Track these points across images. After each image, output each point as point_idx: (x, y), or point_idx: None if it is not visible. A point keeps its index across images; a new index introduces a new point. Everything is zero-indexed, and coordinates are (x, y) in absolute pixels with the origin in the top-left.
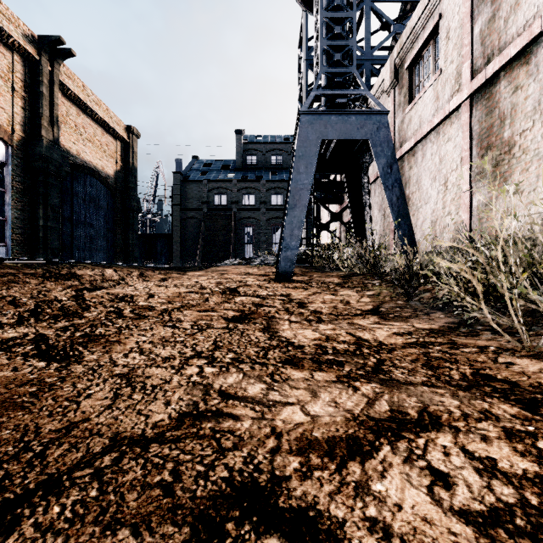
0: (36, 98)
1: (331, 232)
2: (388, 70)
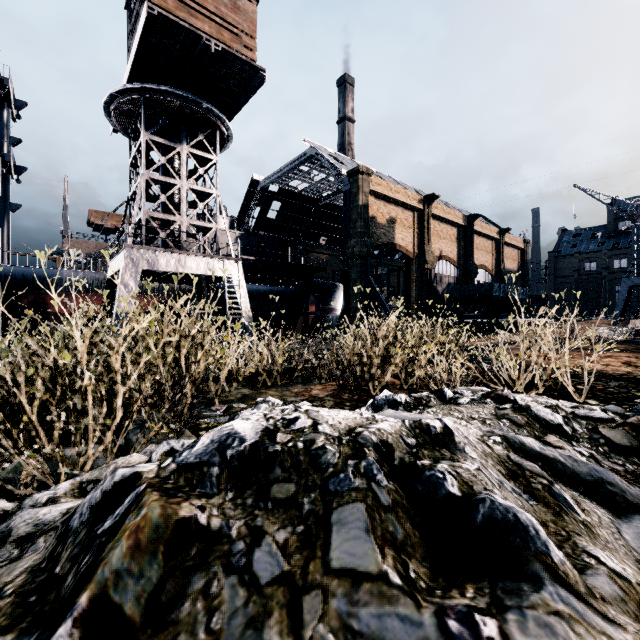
0: (498, 254)
1: None
2: None
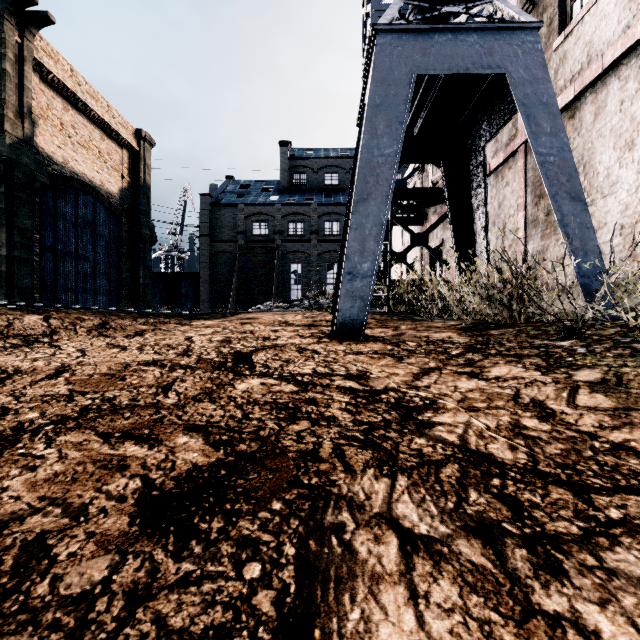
0: None
1: (408, 265)
2: None
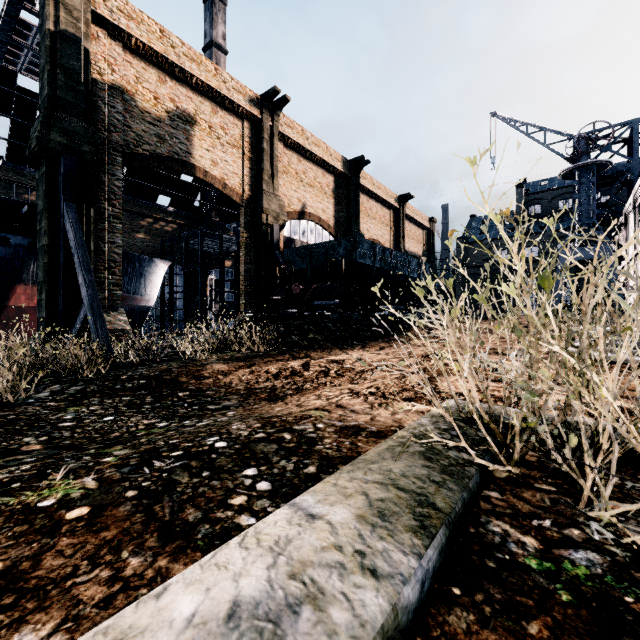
0: (397, 229)
1: None
2: (631, 200)
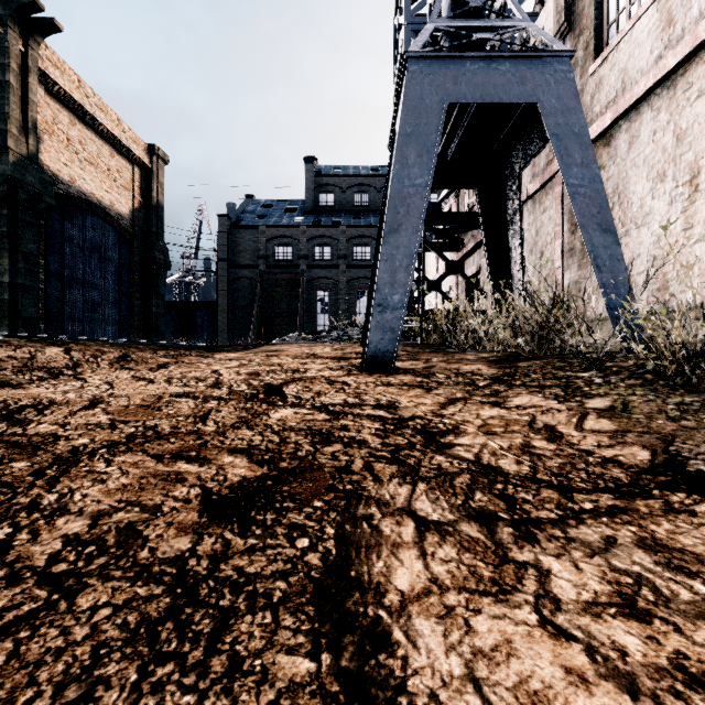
0: None
1: (443, 294)
2: (550, 12)
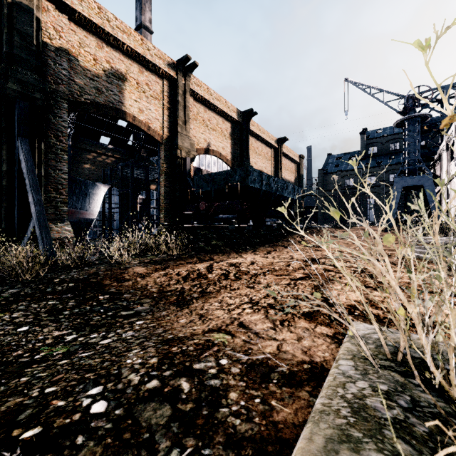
0: (276, 162)
1: None
2: (444, 143)
